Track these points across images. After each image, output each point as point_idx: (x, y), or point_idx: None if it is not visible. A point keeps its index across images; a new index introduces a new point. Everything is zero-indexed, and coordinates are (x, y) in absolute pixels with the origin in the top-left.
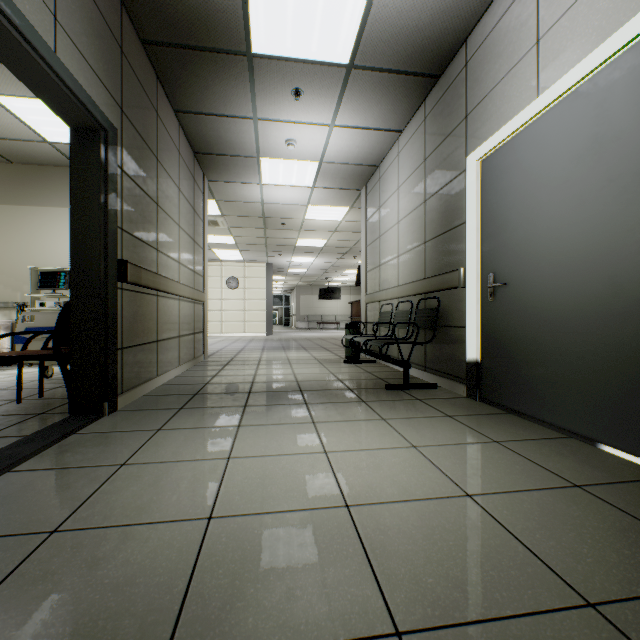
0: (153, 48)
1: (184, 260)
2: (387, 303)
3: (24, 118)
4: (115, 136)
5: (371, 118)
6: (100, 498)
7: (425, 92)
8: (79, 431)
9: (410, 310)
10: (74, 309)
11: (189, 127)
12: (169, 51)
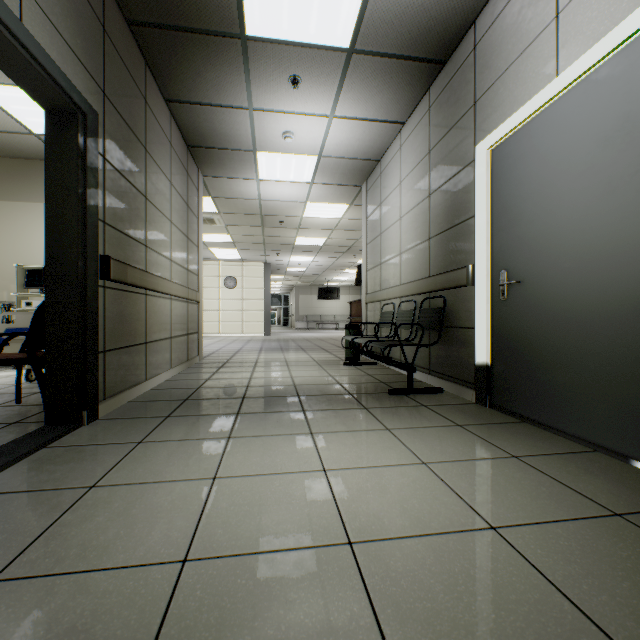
0: (140, 29)
1: (176, 258)
2: (389, 303)
3: (7, 108)
4: (95, 120)
5: (372, 108)
6: (57, 532)
7: (430, 80)
8: (51, 444)
9: (413, 310)
10: (49, 309)
11: (181, 118)
12: (157, 33)
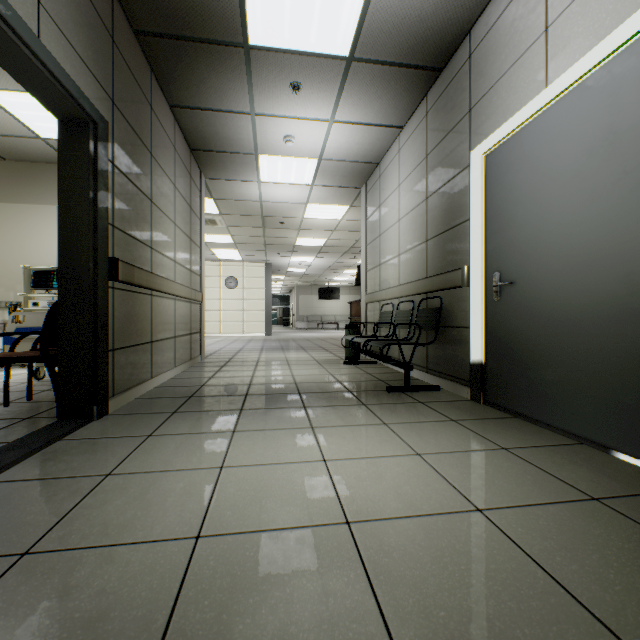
0: (146, 39)
1: (180, 259)
2: (388, 303)
3: (16, 113)
4: (105, 129)
5: (371, 113)
6: (80, 514)
7: (427, 86)
8: (65, 437)
9: (411, 310)
10: (62, 309)
11: (185, 123)
12: (163, 42)
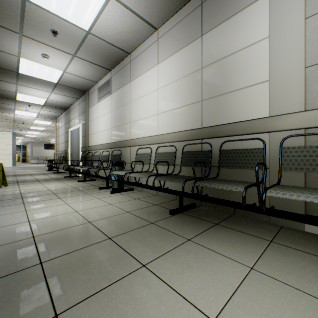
0: None
1: None
2: (60, 154)
3: None
4: None
5: (52, 111)
6: None
7: (65, 110)
8: None
9: (63, 157)
10: None
11: None
12: None
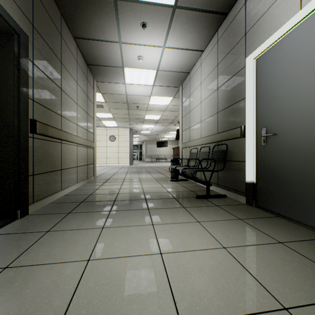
0: None
1: (80, 123)
2: (194, 148)
3: None
4: (26, 40)
5: (186, 42)
6: None
7: (218, 25)
8: None
9: (208, 151)
10: None
11: (83, 48)
12: None
